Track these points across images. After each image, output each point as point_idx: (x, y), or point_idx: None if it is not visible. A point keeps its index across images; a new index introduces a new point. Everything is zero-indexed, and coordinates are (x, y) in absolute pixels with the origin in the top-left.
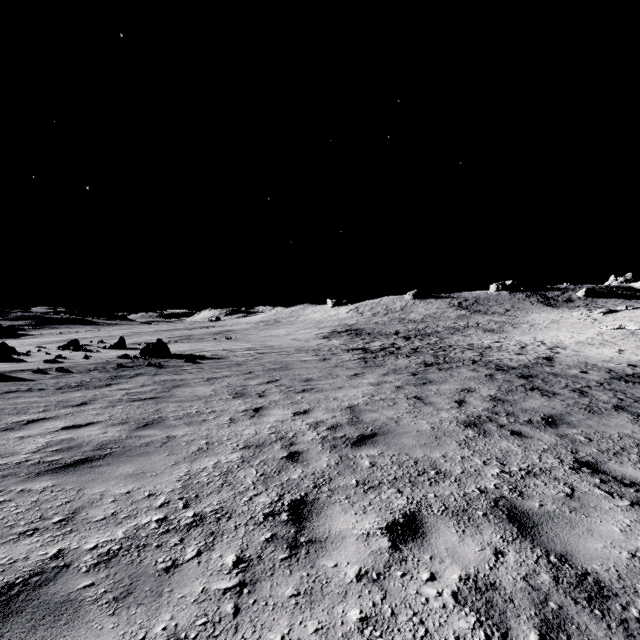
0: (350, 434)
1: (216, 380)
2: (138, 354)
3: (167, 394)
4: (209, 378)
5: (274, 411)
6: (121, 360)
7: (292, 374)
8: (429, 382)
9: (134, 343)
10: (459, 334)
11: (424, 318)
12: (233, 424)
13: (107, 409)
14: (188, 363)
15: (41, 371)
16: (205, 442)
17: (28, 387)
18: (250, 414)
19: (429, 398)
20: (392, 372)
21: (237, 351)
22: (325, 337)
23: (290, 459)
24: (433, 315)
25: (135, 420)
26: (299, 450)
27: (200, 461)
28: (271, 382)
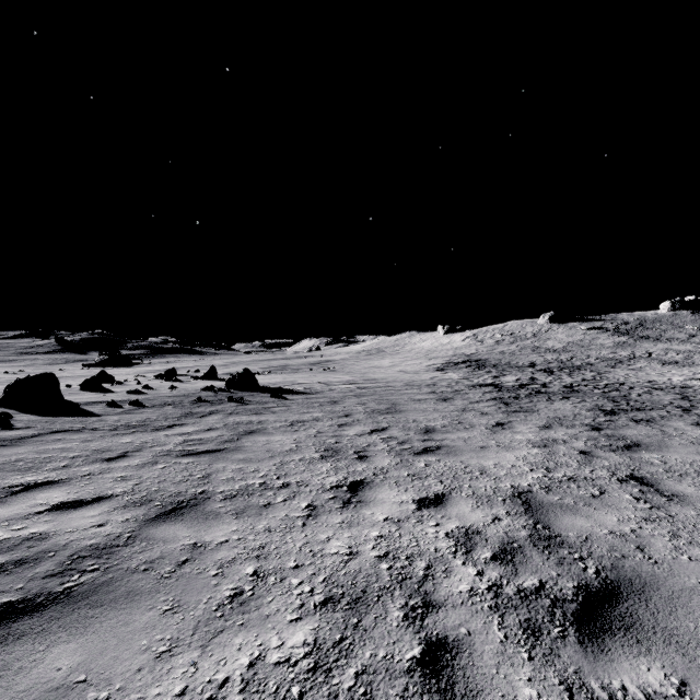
0: (553, 582)
1: (302, 425)
2: (224, 386)
3: (233, 445)
4: (294, 421)
5: (383, 493)
6: (204, 393)
7: (404, 420)
8: (635, 445)
9: (228, 373)
10: (624, 367)
11: (567, 346)
12: (312, 520)
13: (141, 469)
14: (274, 399)
15: (114, 404)
16: (252, 571)
17: (83, 425)
18: (342, 497)
19: (664, 482)
20: (556, 423)
21: (334, 385)
22: (439, 369)
23: (431, 678)
24: (579, 343)
25: (164, 496)
26: (448, 635)
27: (222, 646)
28: (376, 432)
